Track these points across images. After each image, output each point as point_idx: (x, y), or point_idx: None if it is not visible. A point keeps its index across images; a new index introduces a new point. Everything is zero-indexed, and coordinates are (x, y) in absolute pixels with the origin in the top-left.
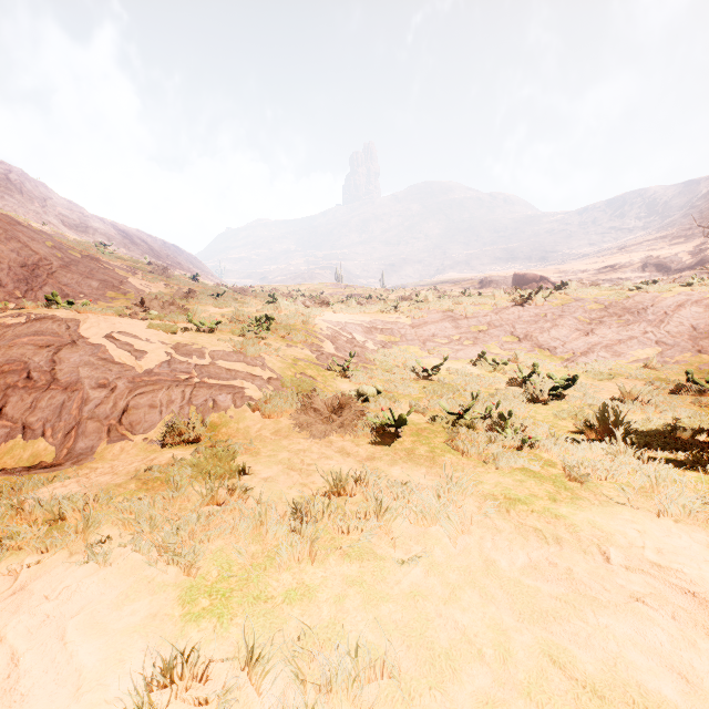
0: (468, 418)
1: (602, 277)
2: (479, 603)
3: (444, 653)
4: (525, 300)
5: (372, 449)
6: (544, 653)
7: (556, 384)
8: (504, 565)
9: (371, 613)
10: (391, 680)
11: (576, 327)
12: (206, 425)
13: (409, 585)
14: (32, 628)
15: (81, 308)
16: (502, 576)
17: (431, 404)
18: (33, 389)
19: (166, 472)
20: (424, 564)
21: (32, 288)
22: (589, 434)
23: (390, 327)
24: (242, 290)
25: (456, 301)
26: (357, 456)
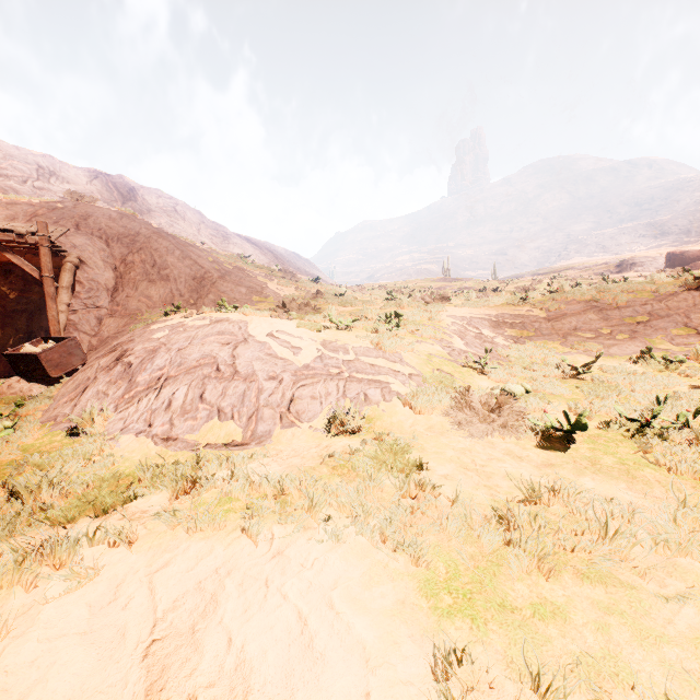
0: (657, 426)
1: None
2: None
3: None
4: None
5: (544, 454)
6: None
7: None
8: None
9: (653, 653)
10: None
11: None
12: (365, 418)
13: (687, 628)
14: (302, 592)
15: (246, 311)
16: None
17: (597, 408)
18: (222, 379)
19: (348, 460)
20: (696, 605)
21: (201, 296)
22: None
23: (521, 320)
24: (358, 289)
25: (602, 289)
26: (530, 461)
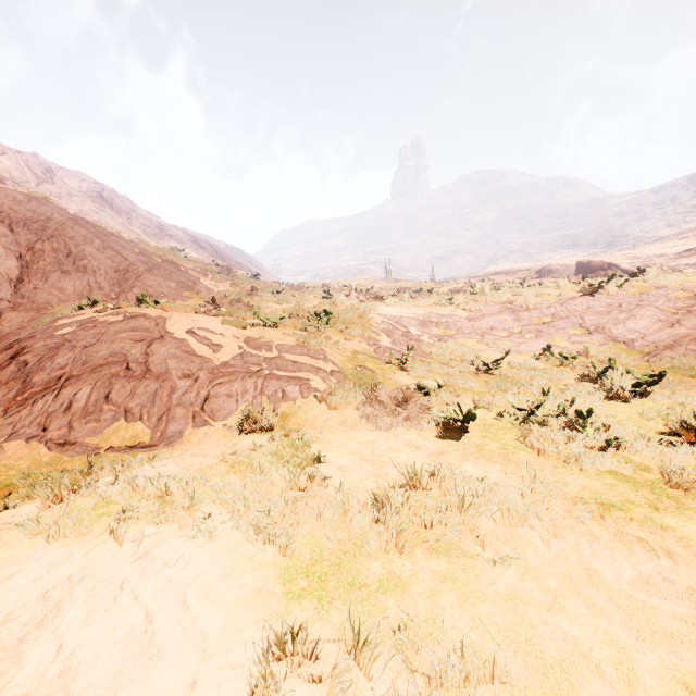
0: (539, 414)
1: (683, 261)
2: (587, 614)
3: (557, 664)
4: (595, 290)
5: (440, 443)
6: (677, 679)
7: (639, 381)
8: (609, 576)
9: (469, 612)
10: (502, 685)
11: (658, 317)
12: (278, 415)
13: (504, 587)
14: (158, 590)
15: (166, 307)
16: (609, 588)
17: (496, 400)
18: (132, 378)
19: (249, 457)
20: (518, 566)
21: (124, 290)
22: (687, 437)
23: (445, 320)
24: (298, 287)
25: (516, 293)
26: (425, 450)
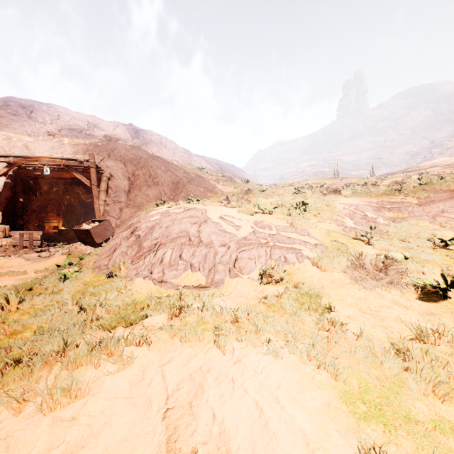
0: None
1: None
2: None
3: None
4: None
5: (425, 305)
6: None
7: None
8: None
9: None
10: None
11: None
12: (285, 273)
13: None
14: (257, 388)
15: (206, 203)
16: None
17: None
18: (192, 245)
19: (277, 301)
20: None
21: (176, 194)
22: None
23: (396, 206)
24: (275, 187)
25: None
26: (414, 310)
